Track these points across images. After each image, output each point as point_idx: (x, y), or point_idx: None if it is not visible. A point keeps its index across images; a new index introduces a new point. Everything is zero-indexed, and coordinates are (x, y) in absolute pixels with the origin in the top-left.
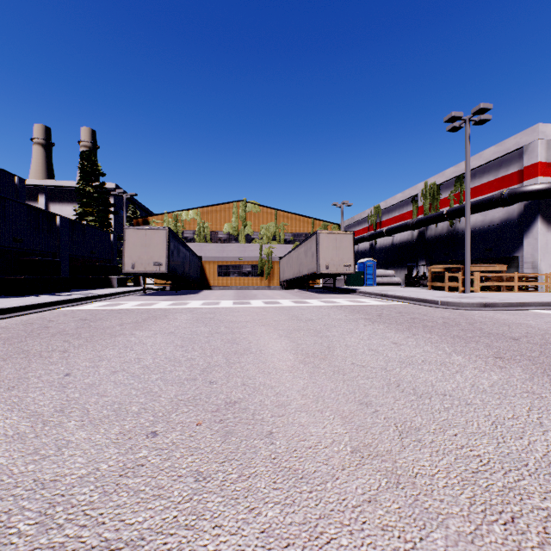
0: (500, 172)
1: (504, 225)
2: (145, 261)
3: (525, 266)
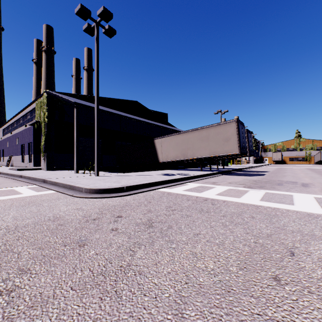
0: None
1: None
2: (276, 158)
3: None
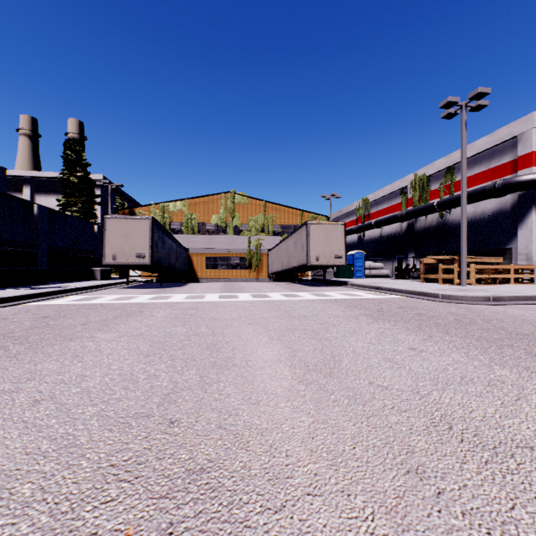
0: (492, 162)
1: (497, 216)
2: (126, 252)
3: (519, 258)
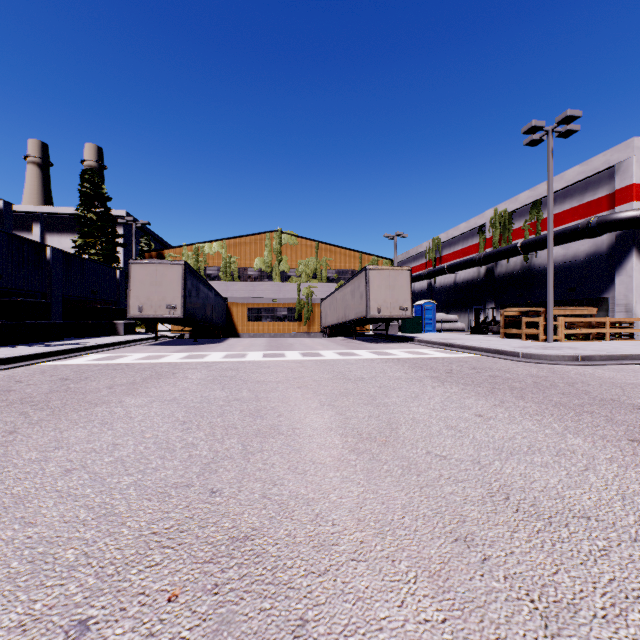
0: (586, 196)
1: (591, 260)
2: (155, 303)
3: (617, 309)
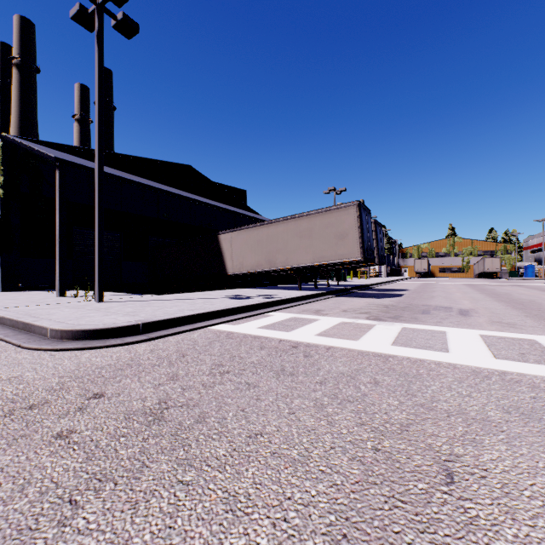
0: None
1: None
2: (420, 268)
3: None
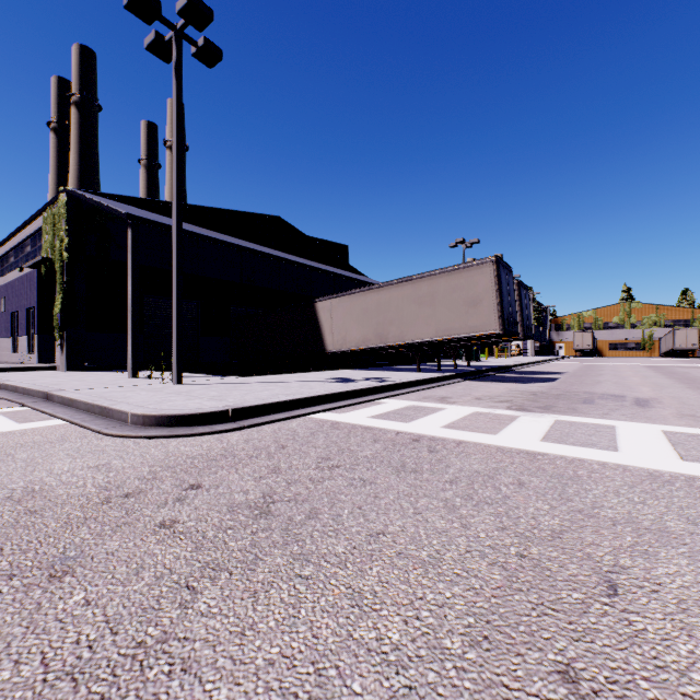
0: None
1: None
2: (582, 344)
3: None
